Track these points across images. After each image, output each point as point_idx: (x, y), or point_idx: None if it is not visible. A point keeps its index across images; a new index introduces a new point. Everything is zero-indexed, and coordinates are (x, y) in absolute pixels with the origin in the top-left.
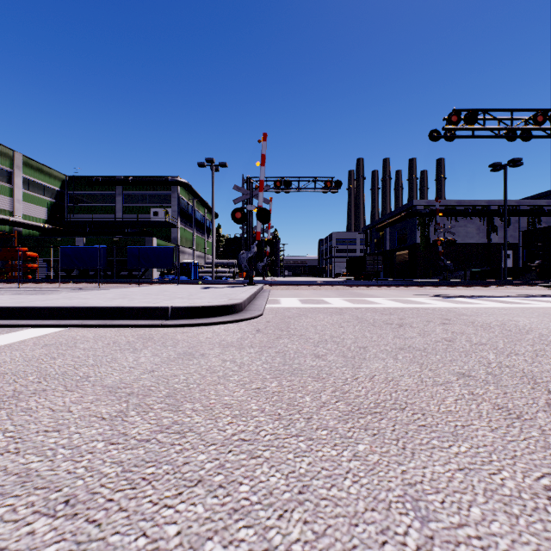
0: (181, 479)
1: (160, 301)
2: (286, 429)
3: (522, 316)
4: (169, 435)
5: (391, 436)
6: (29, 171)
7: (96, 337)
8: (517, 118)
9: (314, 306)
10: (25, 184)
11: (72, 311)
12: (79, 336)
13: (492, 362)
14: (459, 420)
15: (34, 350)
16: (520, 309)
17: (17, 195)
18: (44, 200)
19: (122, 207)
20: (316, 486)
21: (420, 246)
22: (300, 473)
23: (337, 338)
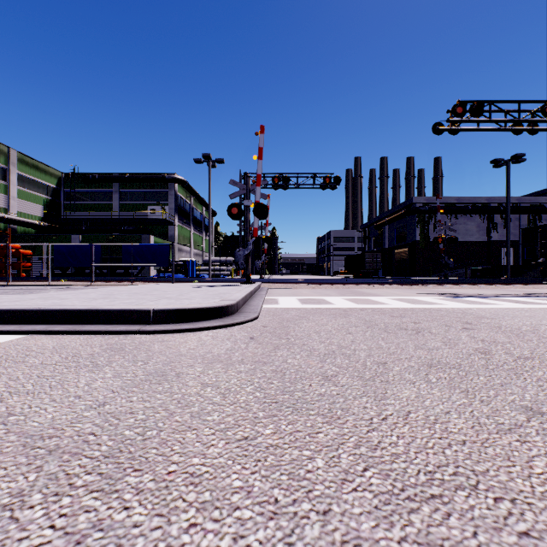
0: None
1: (144, 302)
2: (287, 544)
3: None
4: None
5: None
6: (25, 168)
7: (57, 347)
8: (524, 110)
9: (315, 307)
10: (20, 181)
11: (39, 314)
12: (37, 346)
13: None
14: None
15: None
16: (542, 310)
17: (12, 192)
18: (40, 197)
19: (119, 204)
20: None
21: (419, 244)
22: None
23: (347, 349)
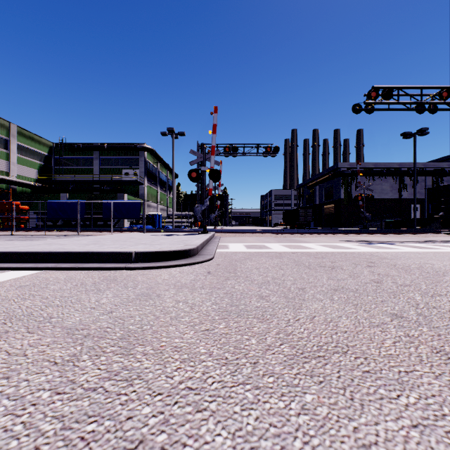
0: (121, 440)
1: (126, 247)
2: (233, 375)
3: (435, 259)
4: (116, 382)
5: (337, 383)
6: (22, 139)
7: (67, 278)
8: (426, 94)
9: (257, 251)
10: (19, 150)
11: (49, 255)
12: (52, 277)
13: (419, 303)
14: (401, 365)
15: (8, 291)
16: (432, 253)
17: (12, 158)
18: (34, 163)
19: (99, 168)
20: (264, 449)
21: (344, 201)
22: (248, 432)
23: (278, 280)
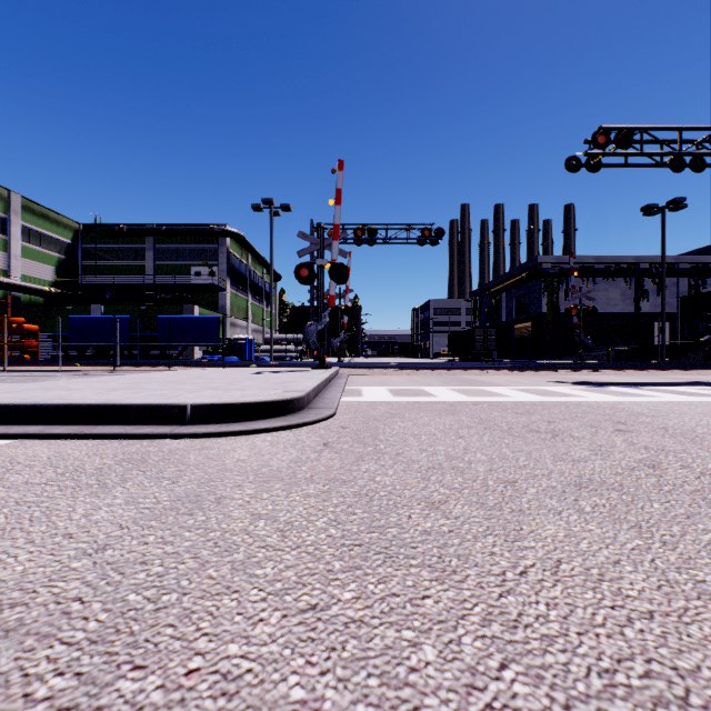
0: None
1: (180, 394)
2: None
3: None
4: None
5: None
6: (30, 218)
7: (53, 457)
8: (687, 140)
9: (412, 401)
10: (24, 235)
11: (34, 410)
12: (25, 456)
13: None
14: None
15: None
16: None
17: (14, 248)
18: (50, 256)
19: (154, 265)
20: None
21: (547, 317)
22: None
23: (459, 461)
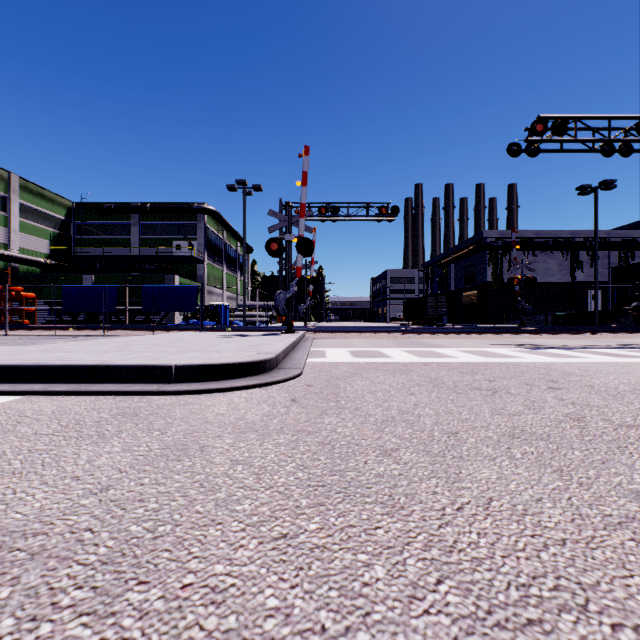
0: None
1: (165, 356)
2: None
3: None
4: None
5: None
6: (28, 197)
7: (56, 412)
8: (616, 128)
9: (370, 361)
10: (23, 212)
11: (38, 370)
12: (32, 410)
13: None
14: None
15: None
16: None
17: (13, 224)
18: (46, 230)
19: (139, 239)
20: None
21: (491, 285)
22: None
23: (410, 415)
